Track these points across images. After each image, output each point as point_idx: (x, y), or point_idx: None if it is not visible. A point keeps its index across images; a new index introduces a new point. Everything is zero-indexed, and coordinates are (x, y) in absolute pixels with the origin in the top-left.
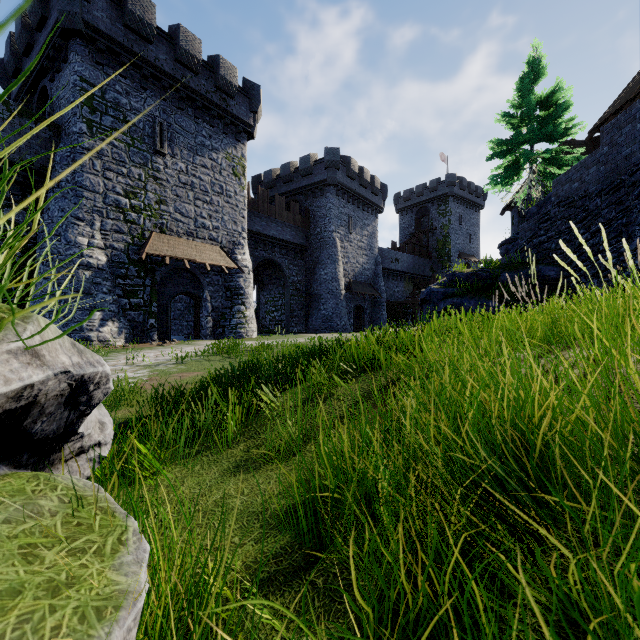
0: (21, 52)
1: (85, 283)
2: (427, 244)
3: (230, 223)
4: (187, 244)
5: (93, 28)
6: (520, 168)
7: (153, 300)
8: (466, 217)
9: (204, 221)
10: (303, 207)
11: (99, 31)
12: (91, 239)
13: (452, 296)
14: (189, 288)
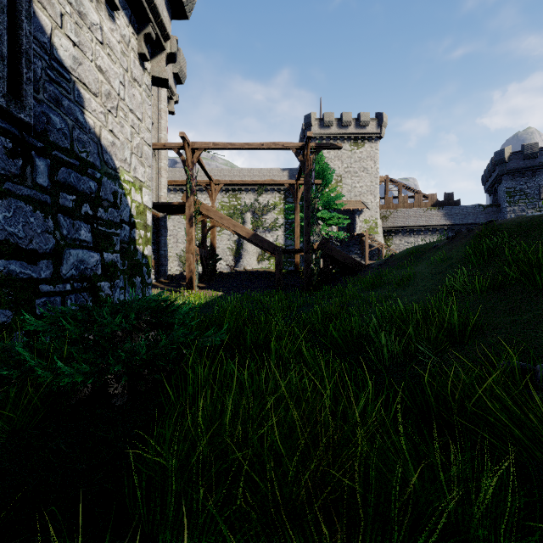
0: (488, 177)
1: None
2: None
3: None
4: None
5: (510, 170)
6: None
7: None
8: None
9: None
10: None
11: (512, 169)
12: None
13: None
14: None
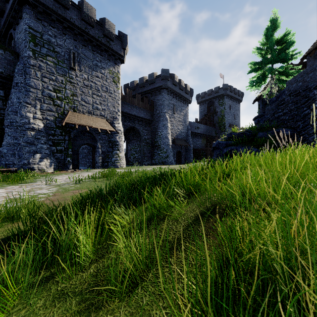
0: None
1: (31, 138)
2: (213, 120)
3: (111, 107)
4: (88, 118)
5: None
6: (266, 77)
7: (69, 147)
8: (233, 106)
9: (97, 106)
10: (150, 100)
11: (39, 1)
12: (34, 114)
13: (230, 145)
14: (89, 141)
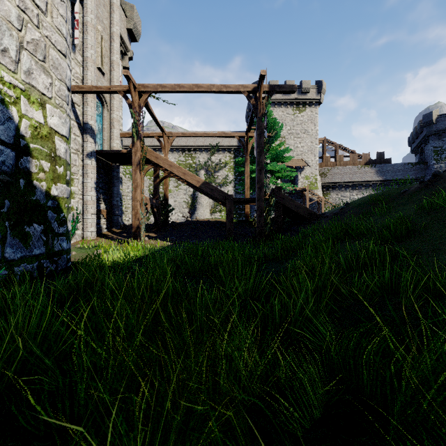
0: (415, 139)
1: None
2: None
3: None
4: None
5: (437, 130)
6: None
7: None
8: None
9: None
10: None
11: (439, 130)
12: None
13: None
14: None
